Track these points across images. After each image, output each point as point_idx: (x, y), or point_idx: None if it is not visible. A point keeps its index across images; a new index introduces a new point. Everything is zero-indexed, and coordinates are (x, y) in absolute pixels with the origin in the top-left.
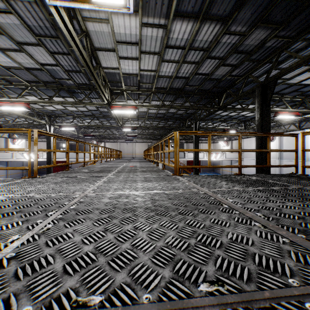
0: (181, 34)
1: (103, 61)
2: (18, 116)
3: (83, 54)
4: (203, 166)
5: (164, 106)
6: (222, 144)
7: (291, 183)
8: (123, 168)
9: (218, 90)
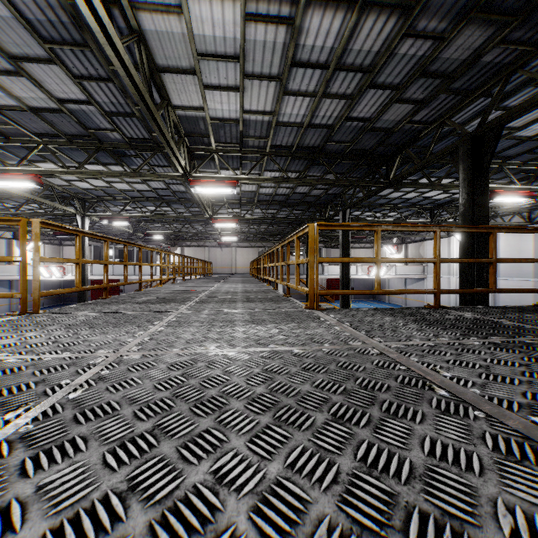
0: (322, 38)
1: (175, 94)
2: (26, 200)
3: (131, 73)
4: (366, 292)
5: (288, 180)
6: (389, 250)
7: None
8: (212, 294)
9: (386, 151)
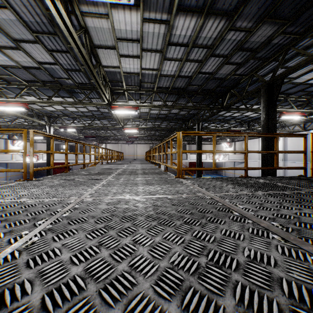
0: (184, 30)
1: (104, 59)
2: (17, 117)
3: (81, 50)
4: (208, 169)
5: (167, 107)
6: (225, 145)
7: (302, 187)
8: (124, 170)
9: (221, 90)
